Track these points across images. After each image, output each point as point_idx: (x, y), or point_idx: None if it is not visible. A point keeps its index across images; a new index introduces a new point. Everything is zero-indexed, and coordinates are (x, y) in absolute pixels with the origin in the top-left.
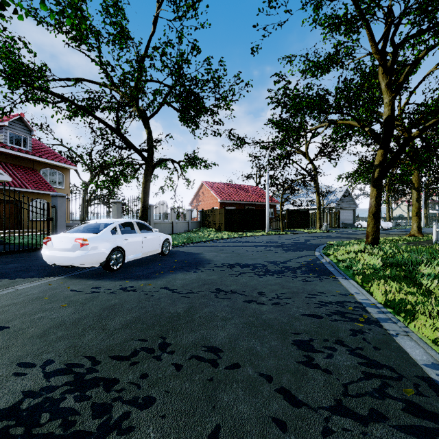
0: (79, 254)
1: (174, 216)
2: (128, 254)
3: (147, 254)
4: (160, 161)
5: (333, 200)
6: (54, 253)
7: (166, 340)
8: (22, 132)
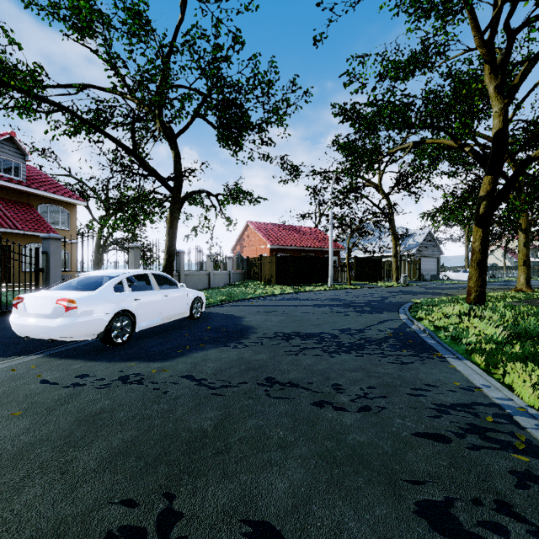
0: (63, 322)
1: (211, 265)
2: (140, 319)
3: (169, 318)
4: (192, 193)
5: (412, 245)
6: (26, 321)
7: (173, 503)
8: (14, 157)
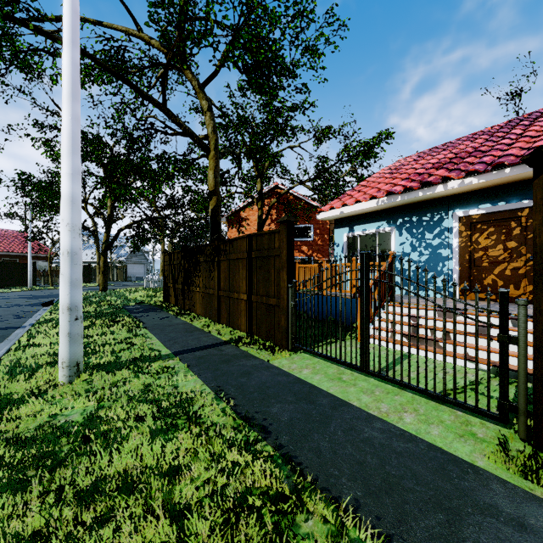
0: None
1: None
2: None
3: None
4: None
5: (124, 254)
6: None
7: None
8: None
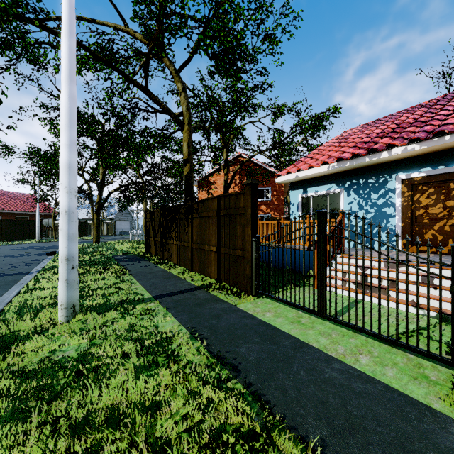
0: None
1: None
2: None
3: None
4: None
5: (113, 213)
6: None
7: None
8: None
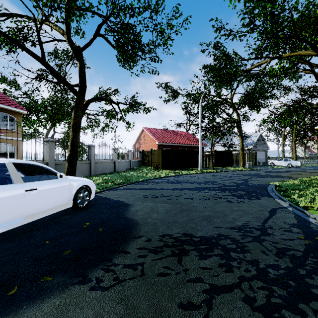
0: None
1: (116, 156)
2: None
3: (38, 215)
4: (96, 98)
5: (250, 143)
6: None
7: None
8: None
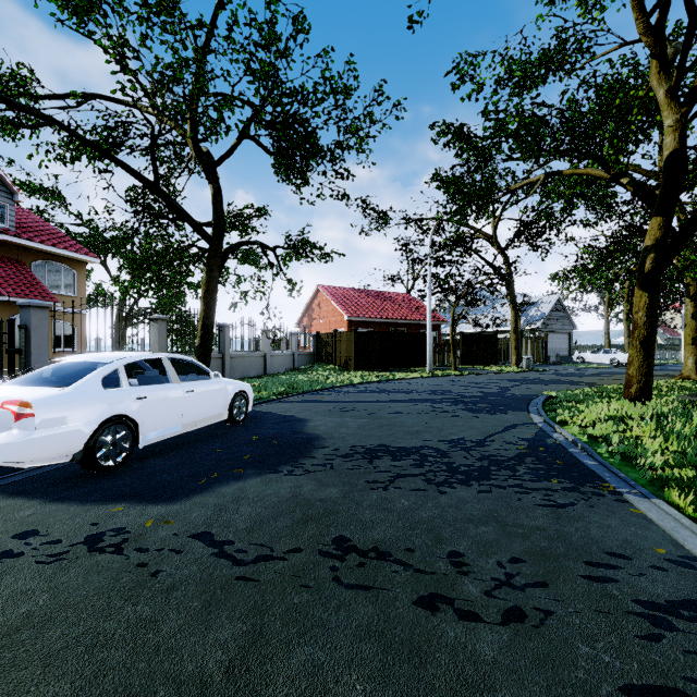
0: (10, 438)
1: (268, 344)
2: (147, 429)
3: (194, 425)
4: (239, 244)
5: (536, 317)
6: None
7: None
8: None
